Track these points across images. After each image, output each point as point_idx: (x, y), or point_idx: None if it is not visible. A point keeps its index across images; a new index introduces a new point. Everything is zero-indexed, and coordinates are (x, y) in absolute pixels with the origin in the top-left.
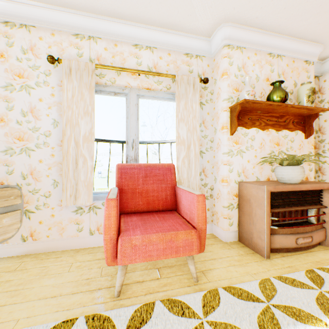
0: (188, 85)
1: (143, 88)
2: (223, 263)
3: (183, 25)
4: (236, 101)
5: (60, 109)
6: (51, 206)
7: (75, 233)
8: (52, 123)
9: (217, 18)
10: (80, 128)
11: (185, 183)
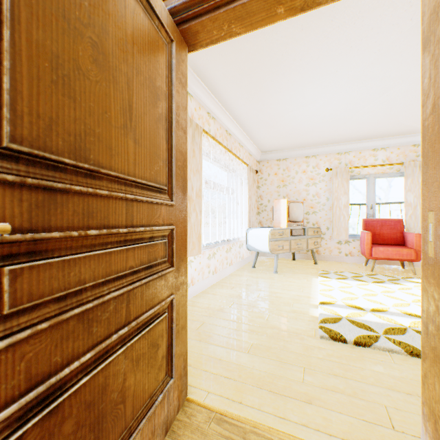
0: (414, 167)
1: (378, 173)
2: None
3: (409, 132)
4: None
5: (329, 192)
6: (325, 239)
7: (337, 253)
8: (325, 199)
9: None
10: (341, 201)
11: (412, 231)
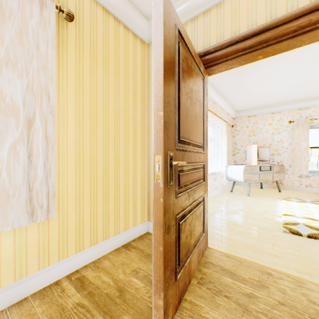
0: None
1: None
2: None
3: None
4: None
5: (291, 139)
6: (288, 174)
7: (298, 185)
8: (288, 144)
9: None
10: (302, 145)
11: None
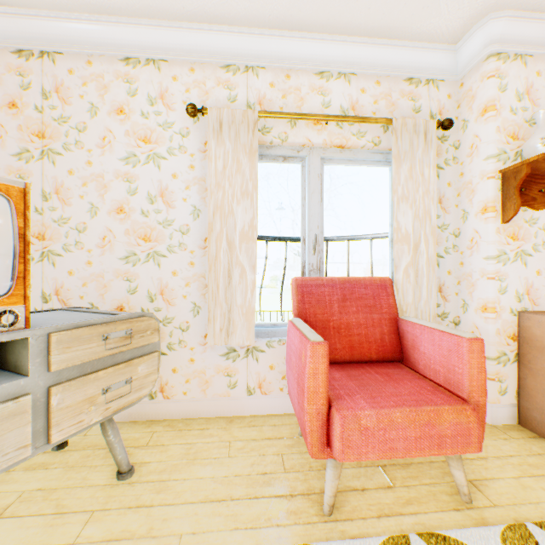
0: (416, 134)
1: (332, 146)
2: (508, 469)
3: (409, 28)
4: (513, 158)
5: (203, 189)
6: (190, 345)
7: (225, 390)
8: (190, 212)
9: (480, 4)
10: (236, 219)
11: (410, 312)
